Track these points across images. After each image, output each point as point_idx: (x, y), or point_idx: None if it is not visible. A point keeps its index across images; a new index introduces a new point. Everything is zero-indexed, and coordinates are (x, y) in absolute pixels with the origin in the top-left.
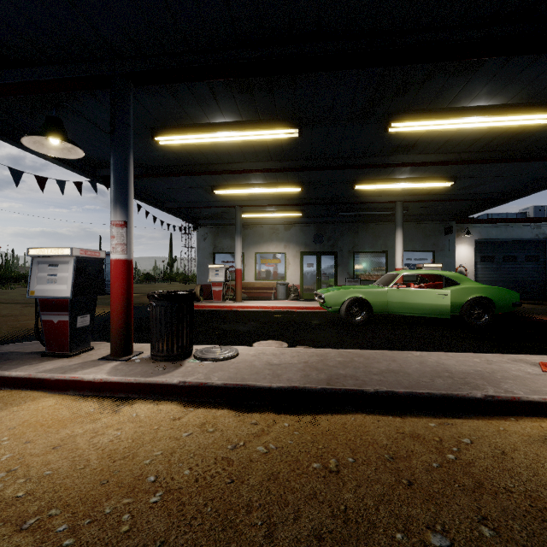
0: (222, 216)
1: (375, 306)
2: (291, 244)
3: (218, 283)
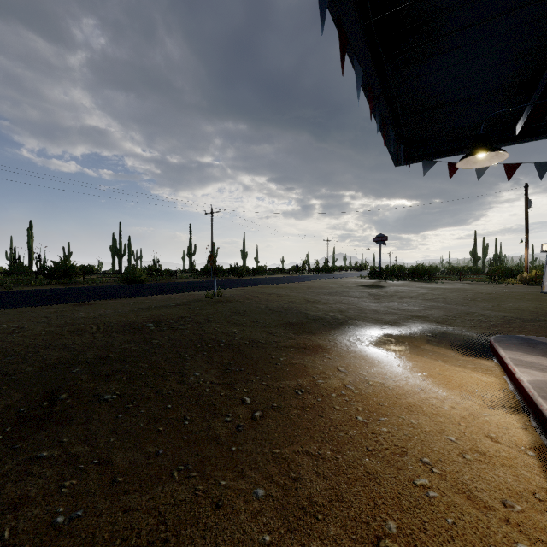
0: None
1: None
2: None
3: None
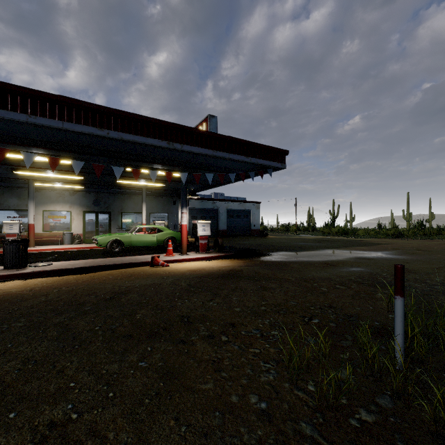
0: (10, 181)
1: (125, 243)
2: (76, 205)
3: (12, 234)
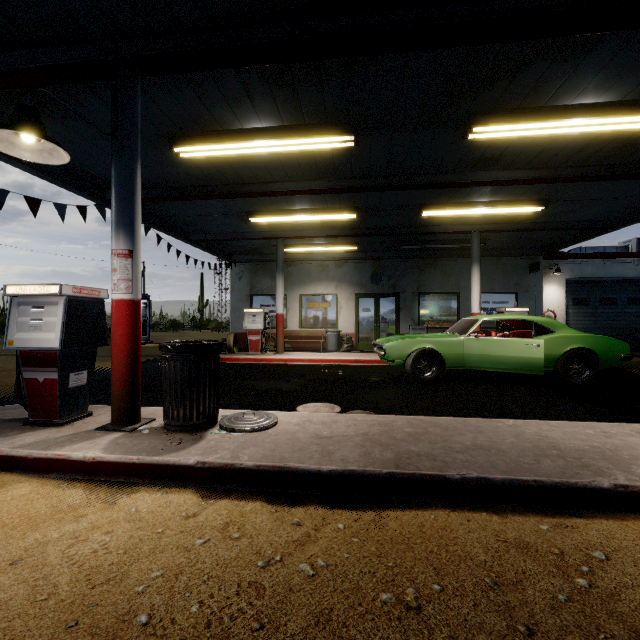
0: (261, 251)
1: (449, 359)
2: (344, 284)
3: (255, 331)
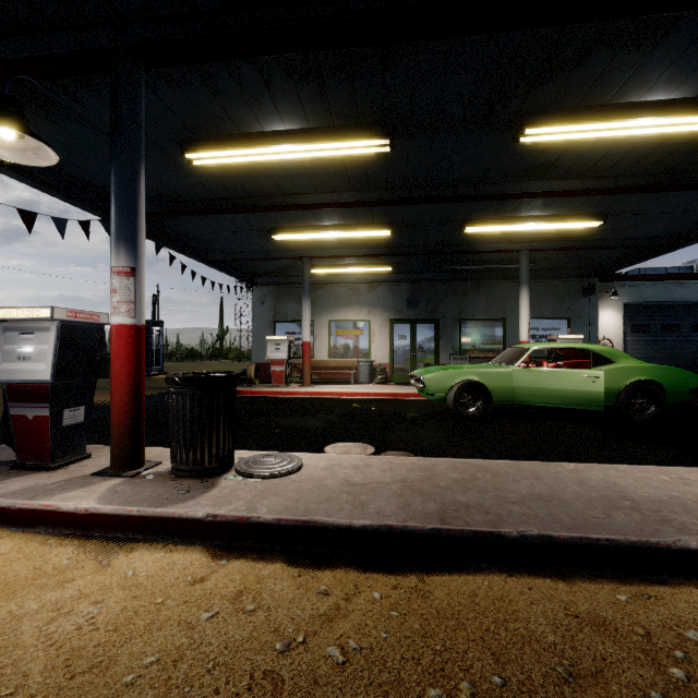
0: (285, 272)
1: (496, 393)
2: (377, 309)
3: (279, 361)
